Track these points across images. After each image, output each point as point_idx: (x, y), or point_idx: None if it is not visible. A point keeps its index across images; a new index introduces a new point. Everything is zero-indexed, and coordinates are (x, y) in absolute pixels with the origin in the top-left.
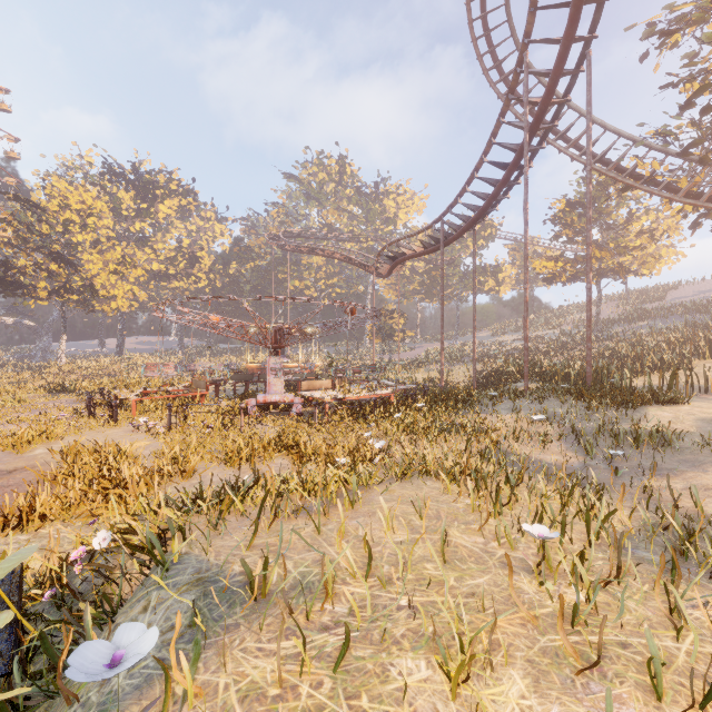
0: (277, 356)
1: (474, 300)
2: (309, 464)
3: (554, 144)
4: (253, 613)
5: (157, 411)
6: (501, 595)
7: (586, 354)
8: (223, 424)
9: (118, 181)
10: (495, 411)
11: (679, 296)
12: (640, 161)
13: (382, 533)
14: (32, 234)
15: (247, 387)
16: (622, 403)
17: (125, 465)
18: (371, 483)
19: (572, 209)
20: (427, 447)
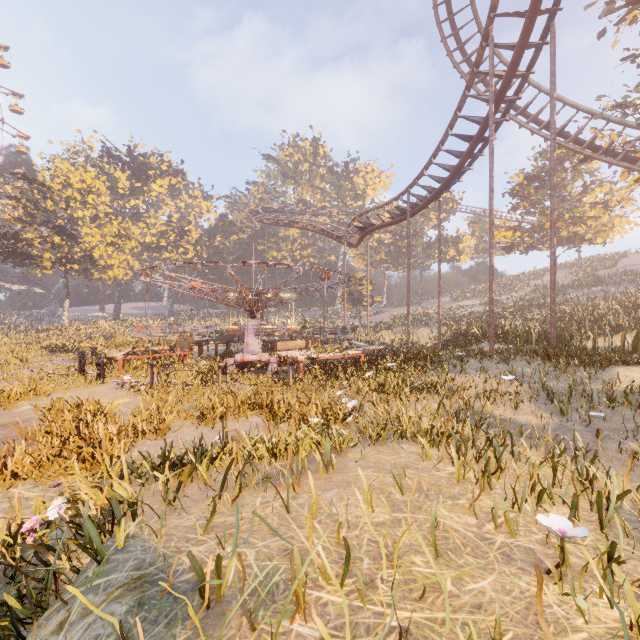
0: (255, 318)
1: (439, 267)
2: (283, 422)
3: (515, 119)
4: (196, 636)
5: (143, 369)
6: (515, 609)
7: (551, 316)
8: (201, 382)
9: (115, 163)
10: (463, 370)
11: (629, 263)
12: (599, 133)
13: (359, 510)
14: (39, 210)
15: (228, 347)
16: (589, 363)
17: (99, 423)
18: (344, 446)
19: (529, 183)
20: (400, 407)
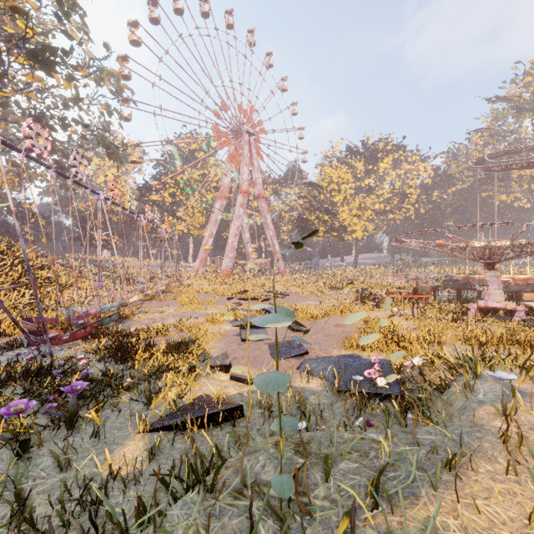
0: (492, 270)
1: None
2: None
3: None
4: None
5: (398, 304)
6: None
7: None
8: (452, 318)
9: (355, 157)
10: None
11: None
12: None
13: None
14: (316, 201)
15: (459, 294)
16: None
17: (405, 331)
18: None
19: None
20: None
